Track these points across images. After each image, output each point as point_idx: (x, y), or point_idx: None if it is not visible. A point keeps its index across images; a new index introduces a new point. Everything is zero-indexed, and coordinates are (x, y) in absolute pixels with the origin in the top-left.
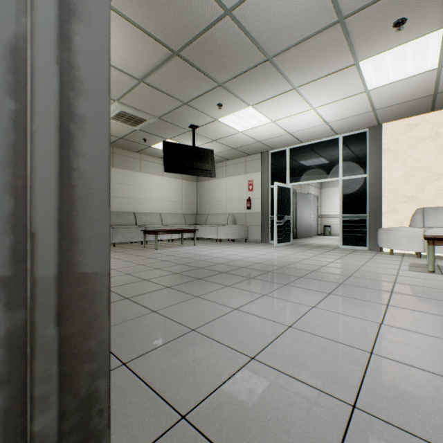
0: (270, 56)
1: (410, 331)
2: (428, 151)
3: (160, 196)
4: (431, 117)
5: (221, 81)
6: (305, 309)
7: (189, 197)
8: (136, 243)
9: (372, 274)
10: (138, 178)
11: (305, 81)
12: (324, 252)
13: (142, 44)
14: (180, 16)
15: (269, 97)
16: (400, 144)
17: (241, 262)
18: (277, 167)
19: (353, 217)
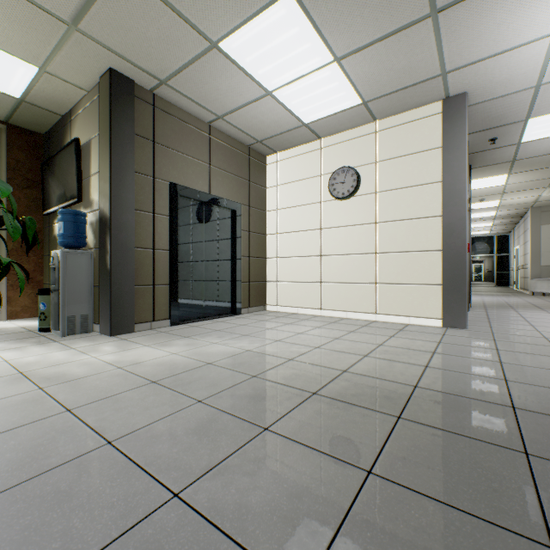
0: None
1: None
2: None
3: None
4: None
5: None
6: None
7: None
8: None
9: None
10: None
11: None
12: None
13: (538, 172)
14: (549, 161)
15: None
16: None
17: None
18: None
19: None
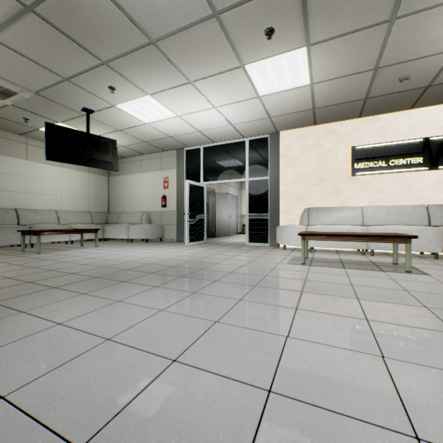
0: (154, 39)
1: (238, 327)
2: (312, 159)
3: (58, 191)
4: (315, 130)
5: (105, 58)
6: (150, 314)
7: (98, 193)
8: (19, 246)
9: (253, 269)
10: (22, 167)
11: (199, 76)
12: (229, 249)
13: None
14: None
15: (167, 88)
16: (293, 151)
17: (131, 264)
18: (192, 165)
19: (257, 215)
